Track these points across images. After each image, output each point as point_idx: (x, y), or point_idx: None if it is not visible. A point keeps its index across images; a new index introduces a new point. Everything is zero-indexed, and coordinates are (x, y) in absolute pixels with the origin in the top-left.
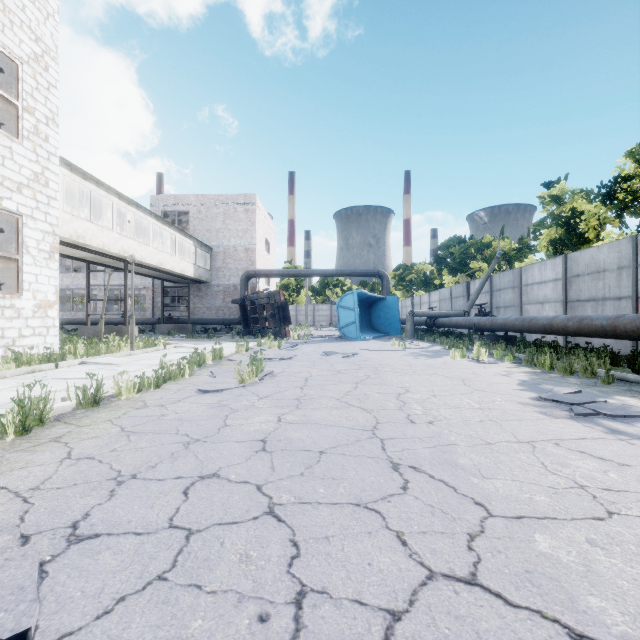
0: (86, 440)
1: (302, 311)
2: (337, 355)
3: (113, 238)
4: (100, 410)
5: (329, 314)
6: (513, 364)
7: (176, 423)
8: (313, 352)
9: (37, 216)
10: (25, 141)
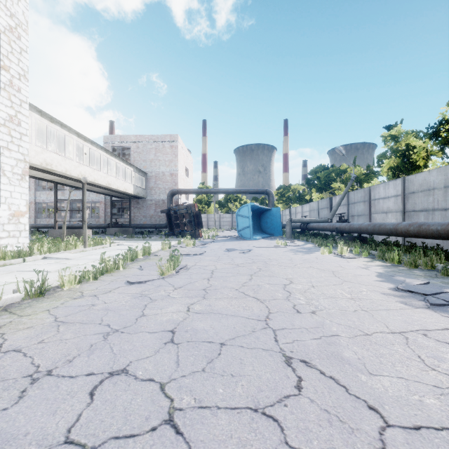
0: (21, 331)
1: (211, 218)
2: (236, 251)
3: (73, 165)
4: (43, 300)
5: (231, 220)
6: (368, 259)
7: (102, 313)
8: (218, 249)
9: (11, 148)
10: (2, 91)
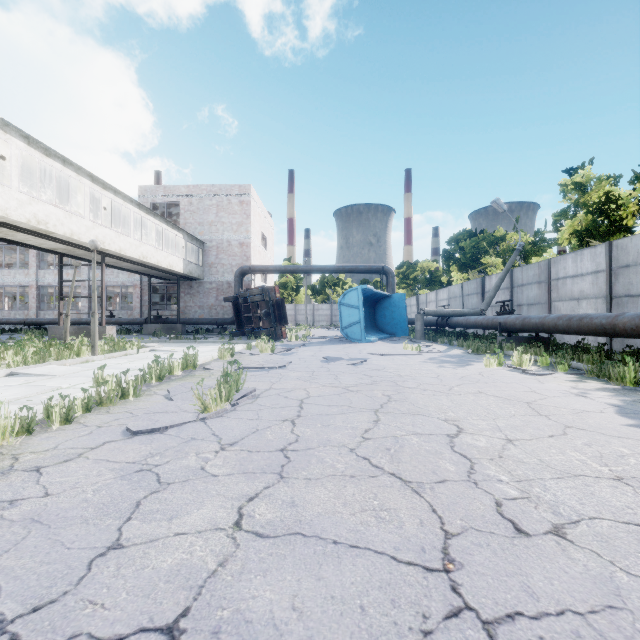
0: None
1: (301, 310)
2: (341, 362)
3: (84, 226)
4: None
5: (329, 314)
6: (571, 375)
7: (12, 536)
8: (312, 357)
9: None
10: None
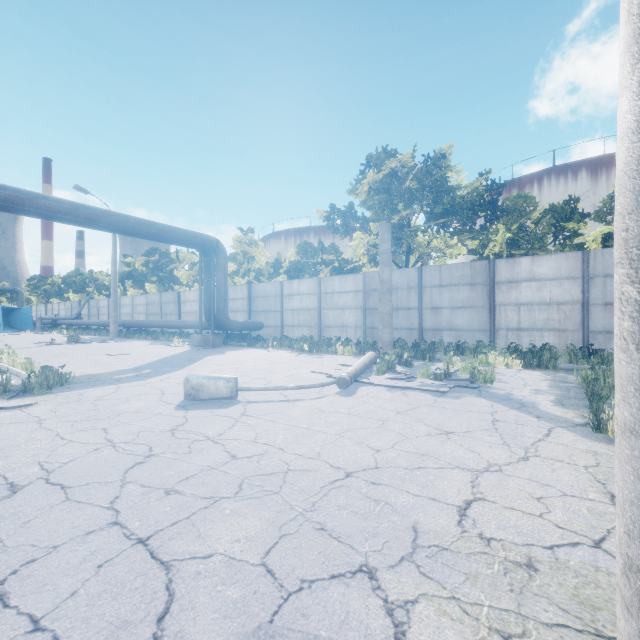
0: None
1: None
2: None
3: None
4: None
5: None
6: (73, 334)
7: None
8: None
9: None
10: None
